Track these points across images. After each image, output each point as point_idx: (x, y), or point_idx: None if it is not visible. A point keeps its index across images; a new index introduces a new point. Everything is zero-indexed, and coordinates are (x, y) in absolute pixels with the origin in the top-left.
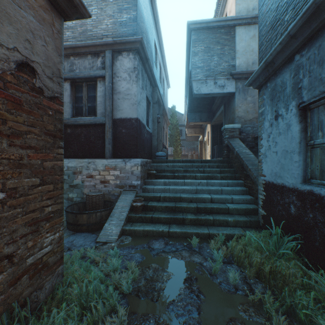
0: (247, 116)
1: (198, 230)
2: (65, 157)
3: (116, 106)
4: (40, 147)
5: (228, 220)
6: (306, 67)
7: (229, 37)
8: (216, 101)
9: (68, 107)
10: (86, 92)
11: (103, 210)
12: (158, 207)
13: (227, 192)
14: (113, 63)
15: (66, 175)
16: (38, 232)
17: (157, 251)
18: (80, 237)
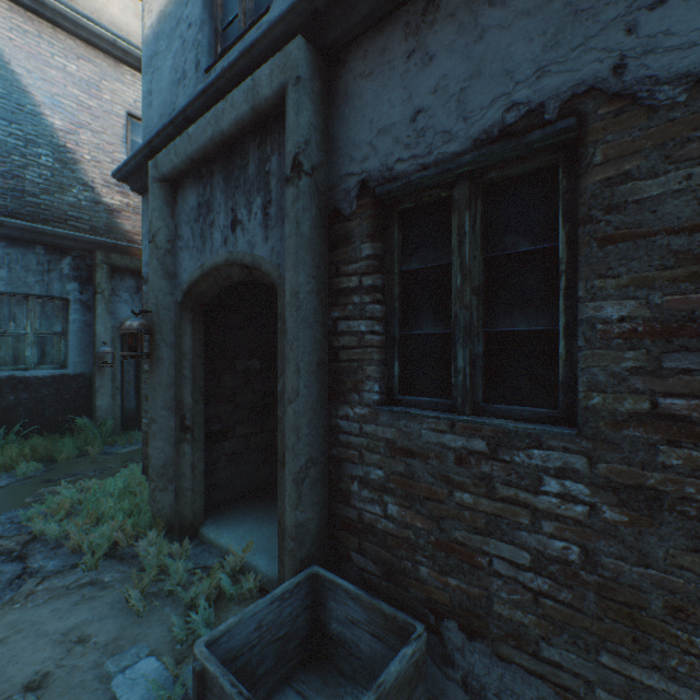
0: None
1: None
2: None
3: None
4: None
5: None
6: (6, 260)
7: None
8: None
9: None
10: None
11: None
12: None
13: None
14: None
15: None
16: None
17: None
18: None
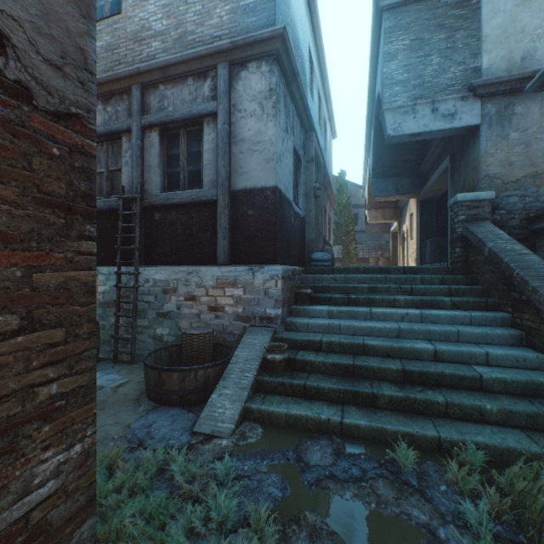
0: (508, 172)
1: (410, 428)
2: (150, 263)
3: (236, 166)
4: (21, 234)
5: (484, 408)
6: None
7: (465, 11)
8: (430, 152)
9: (156, 175)
10: (185, 146)
11: (209, 366)
12: (318, 365)
13: (472, 338)
14: (231, 87)
15: (151, 296)
16: (13, 453)
17: (317, 472)
18: (165, 417)
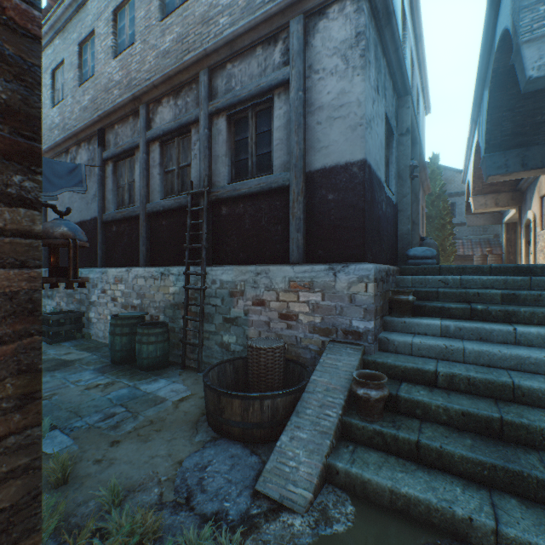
0: None
1: None
2: (217, 263)
3: (312, 142)
4: None
5: None
6: None
7: None
8: None
9: (223, 165)
10: (253, 128)
11: (278, 395)
12: (435, 411)
13: None
14: (306, 45)
15: (218, 299)
16: None
17: None
18: (223, 457)
